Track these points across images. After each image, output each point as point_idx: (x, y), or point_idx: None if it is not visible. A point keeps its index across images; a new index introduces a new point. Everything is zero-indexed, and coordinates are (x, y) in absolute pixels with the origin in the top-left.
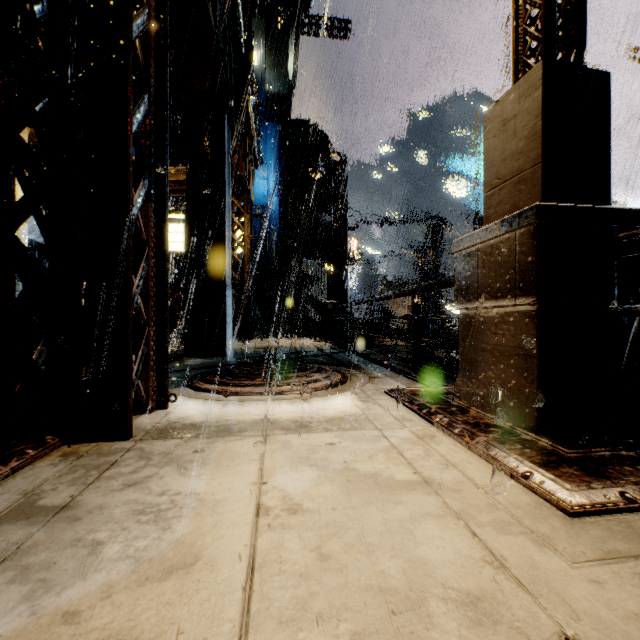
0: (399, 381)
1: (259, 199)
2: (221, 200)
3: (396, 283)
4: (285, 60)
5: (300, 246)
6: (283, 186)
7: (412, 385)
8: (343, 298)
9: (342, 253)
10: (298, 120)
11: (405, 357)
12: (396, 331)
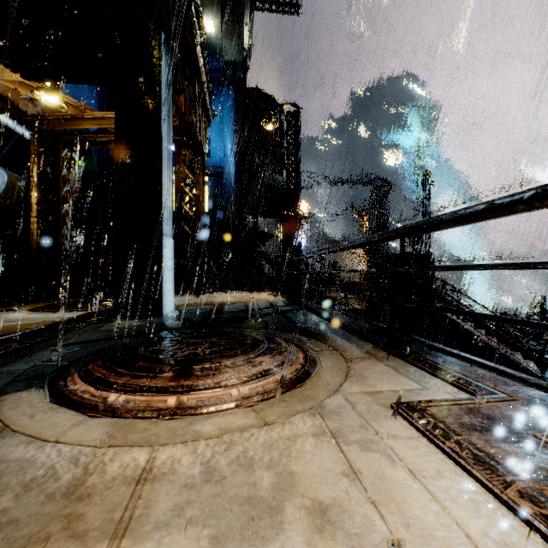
0: (395, 369)
1: (216, 160)
2: (156, 133)
3: (341, 241)
4: (240, 30)
5: (254, 205)
6: (238, 148)
7: (424, 381)
8: (296, 251)
9: (295, 205)
10: (253, 88)
11: (355, 310)
12: (343, 284)
